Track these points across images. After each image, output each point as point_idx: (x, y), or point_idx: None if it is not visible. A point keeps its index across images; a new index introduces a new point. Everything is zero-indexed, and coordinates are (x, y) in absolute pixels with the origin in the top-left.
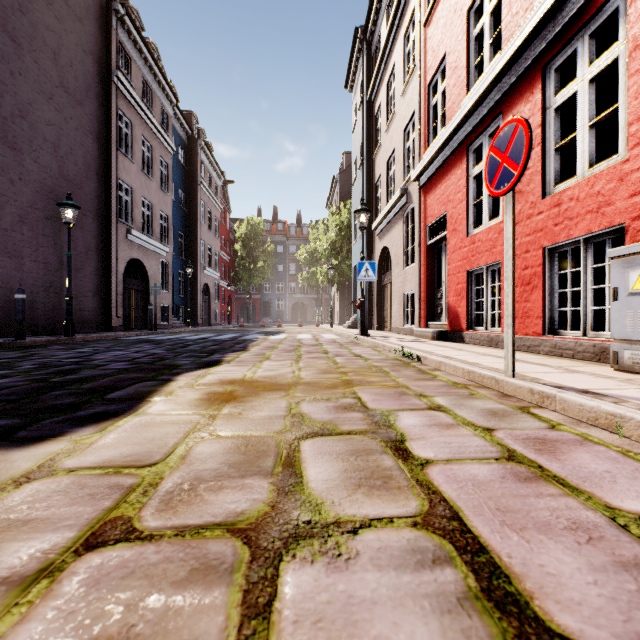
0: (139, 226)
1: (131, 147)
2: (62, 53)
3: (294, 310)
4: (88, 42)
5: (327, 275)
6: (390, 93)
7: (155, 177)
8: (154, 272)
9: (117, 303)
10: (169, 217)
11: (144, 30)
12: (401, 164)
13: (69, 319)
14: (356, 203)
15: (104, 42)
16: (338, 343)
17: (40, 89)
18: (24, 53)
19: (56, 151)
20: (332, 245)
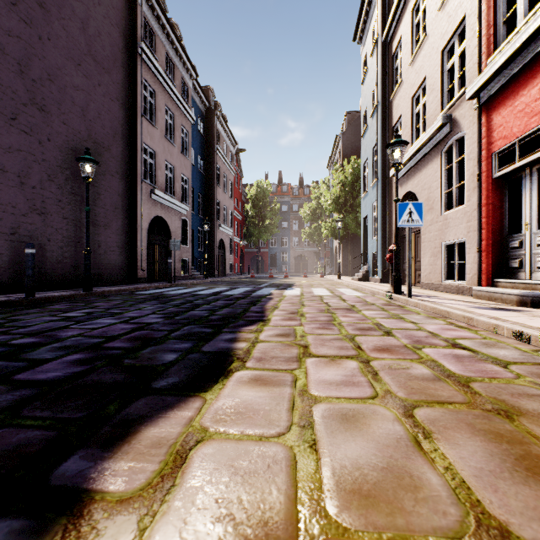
0: (162, 187)
1: (155, 115)
2: (90, 23)
3: (297, 262)
4: (115, 16)
5: (331, 229)
6: (416, 19)
7: (177, 143)
8: (176, 229)
9: (141, 257)
10: (189, 179)
11: (167, 11)
12: (438, 90)
13: (87, 274)
14: (366, 153)
15: (130, 17)
16: (376, 306)
17: (69, 55)
18: (53, 20)
19: (84, 115)
20: (336, 200)
